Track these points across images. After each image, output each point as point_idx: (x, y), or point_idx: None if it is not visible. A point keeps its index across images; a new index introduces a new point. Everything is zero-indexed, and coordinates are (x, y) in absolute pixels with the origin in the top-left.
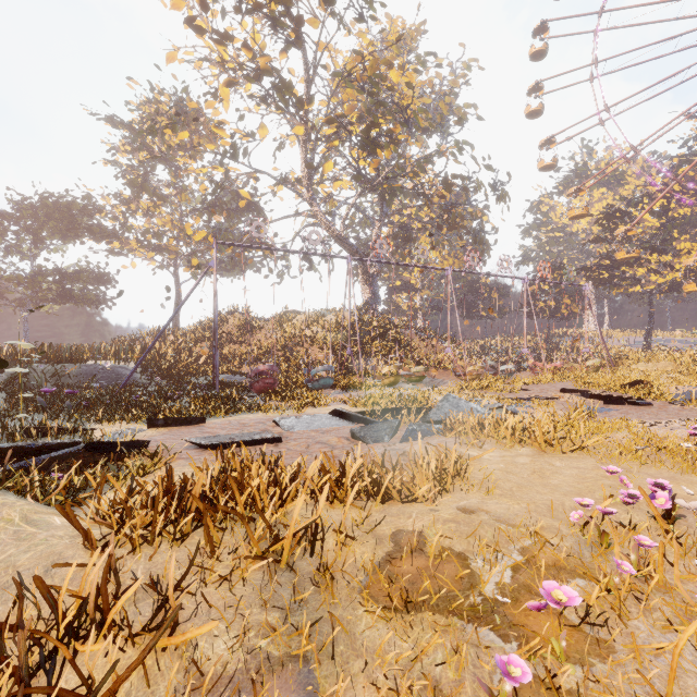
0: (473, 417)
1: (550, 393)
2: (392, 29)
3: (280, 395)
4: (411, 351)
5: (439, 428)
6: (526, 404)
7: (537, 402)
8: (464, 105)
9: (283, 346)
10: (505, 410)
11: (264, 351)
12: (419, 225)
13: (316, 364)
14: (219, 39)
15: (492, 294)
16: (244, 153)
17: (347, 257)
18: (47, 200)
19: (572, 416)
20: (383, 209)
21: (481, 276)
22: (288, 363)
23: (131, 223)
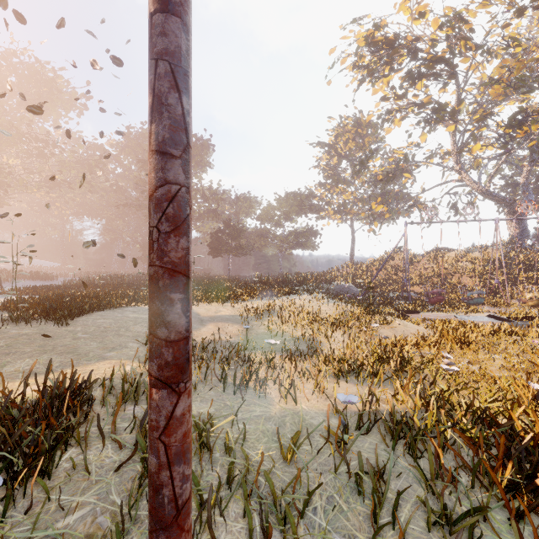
0: None
1: None
2: None
3: (449, 306)
4: None
5: None
6: None
7: None
8: None
9: (438, 275)
10: None
11: (423, 277)
12: None
13: (466, 288)
14: (398, 98)
15: None
16: (412, 157)
17: (495, 219)
18: (291, 197)
19: None
20: (533, 154)
21: None
22: (442, 286)
23: (329, 200)
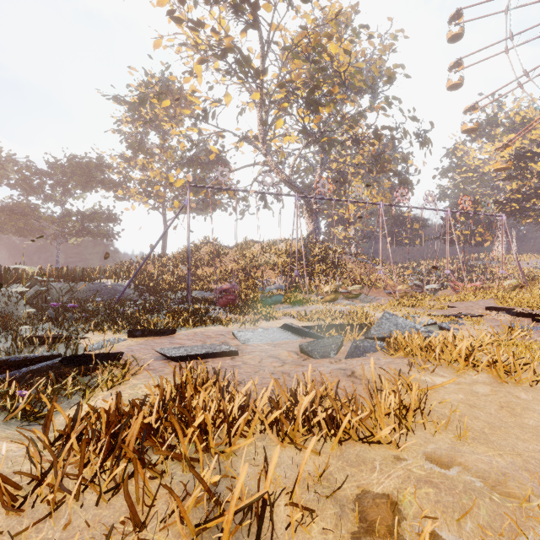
0: (419, 339)
1: (476, 310)
2: (331, 12)
3: (239, 310)
4: (348, 272)
5: (381, 344)
6: (459, 321)
7: (467, 319)
8: (393, 66)
9: (243, 269)
10: (440, 326)
11: (228, 272)
12: (353, 171)
13: (269, 283)
14: (193, 27)
15: (414, 225)
16: (213, 115)
17: (295, 195)
18: (72, 161)
19: (512, 336)
20: (324, 158)
21: (409, 209)
22: (247, 282)
23: (131, 176)
